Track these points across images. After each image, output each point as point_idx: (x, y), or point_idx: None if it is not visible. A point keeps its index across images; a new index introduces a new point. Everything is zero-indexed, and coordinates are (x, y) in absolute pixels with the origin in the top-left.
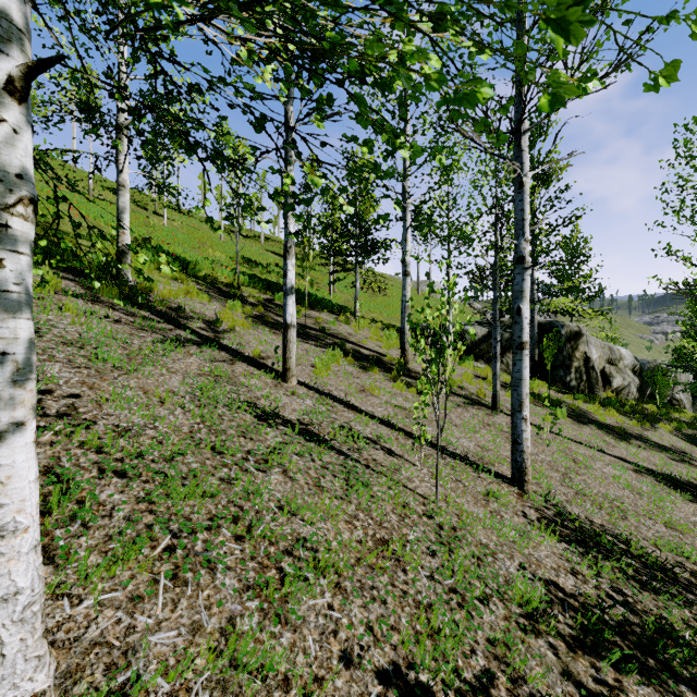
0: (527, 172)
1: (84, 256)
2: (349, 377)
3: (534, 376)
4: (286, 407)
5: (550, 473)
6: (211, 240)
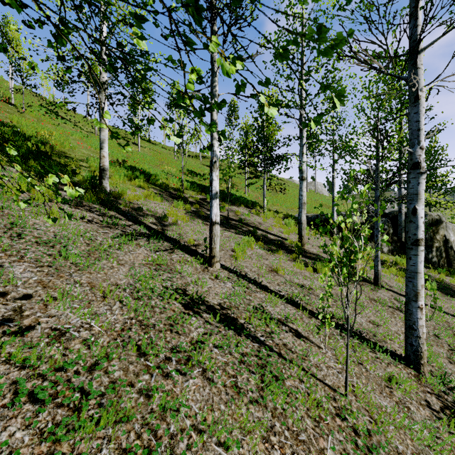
0: (422, 87)
1: (79, 173)
2: (260, 259)
3: (401, 253)
4: (211, 292)
5: (436, 349)
6: (168, 159)
